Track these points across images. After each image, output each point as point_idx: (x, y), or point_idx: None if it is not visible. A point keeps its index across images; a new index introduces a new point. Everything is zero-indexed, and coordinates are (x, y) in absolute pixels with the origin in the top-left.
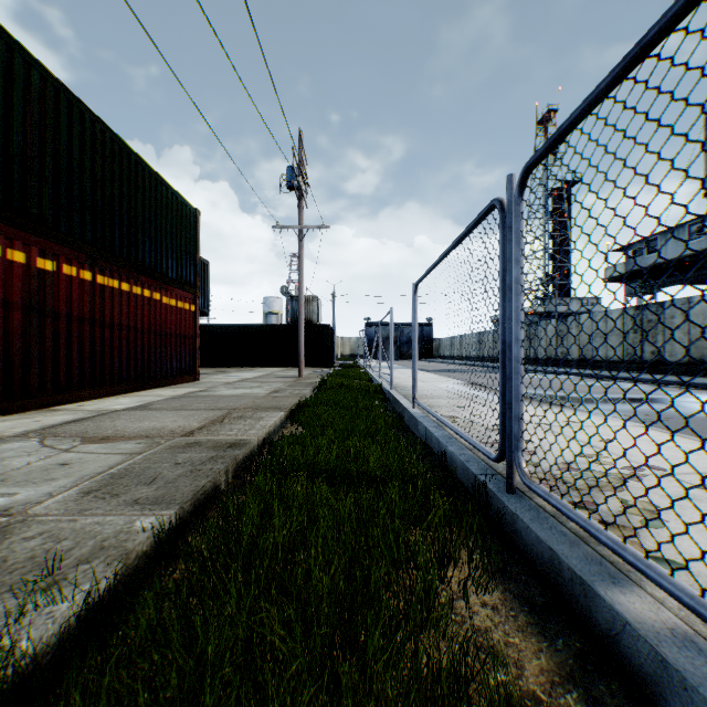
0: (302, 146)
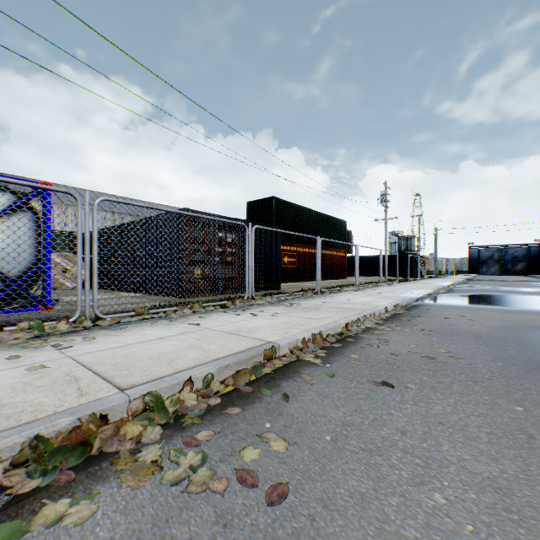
0: (385, 187)
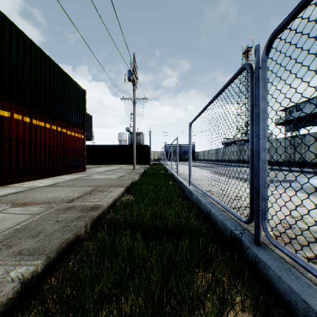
0: (134, 60)
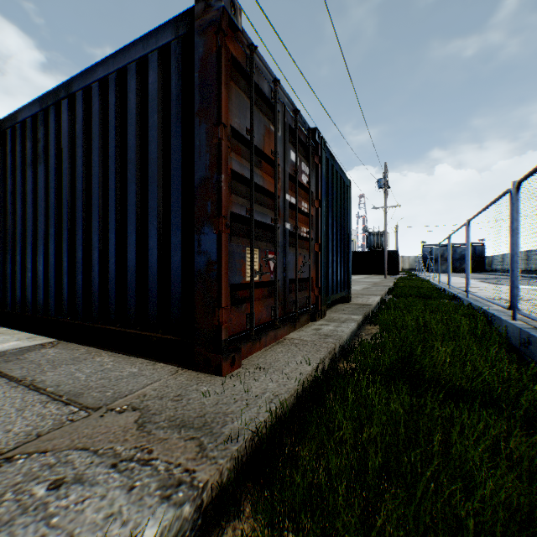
0: (386, 169)
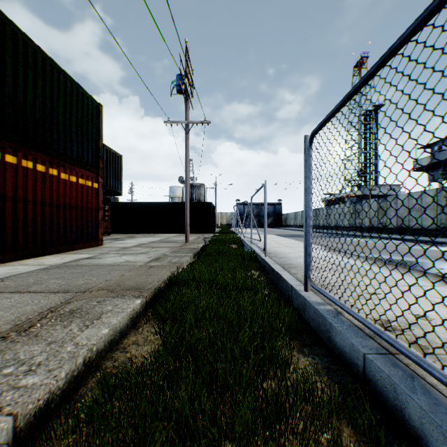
0: (188, 57)
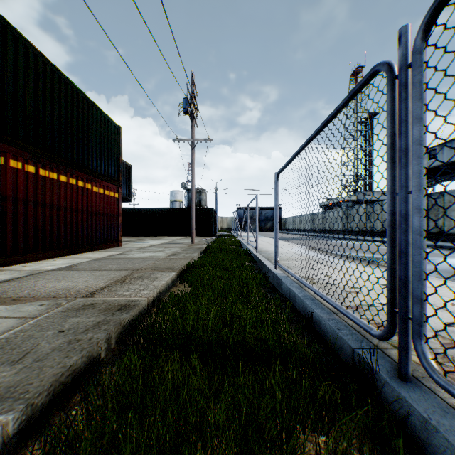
0: (193, 83)
